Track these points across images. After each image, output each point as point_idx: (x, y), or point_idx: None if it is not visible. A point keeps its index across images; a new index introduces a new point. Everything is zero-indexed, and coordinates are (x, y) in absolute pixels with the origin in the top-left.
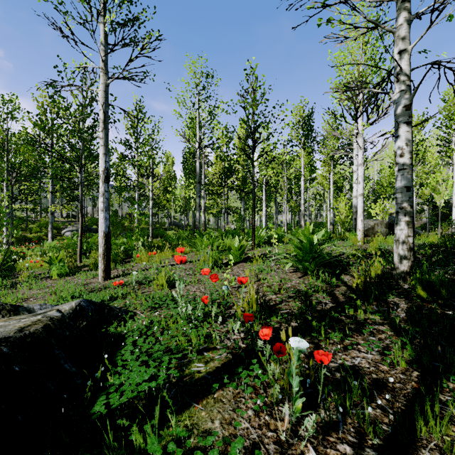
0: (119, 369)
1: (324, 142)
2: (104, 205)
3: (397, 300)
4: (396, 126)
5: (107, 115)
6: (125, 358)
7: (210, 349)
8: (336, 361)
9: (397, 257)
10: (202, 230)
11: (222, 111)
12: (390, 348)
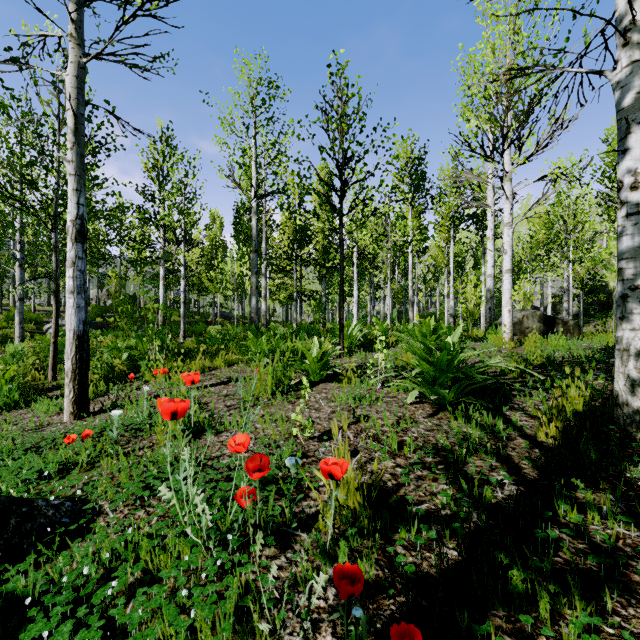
0: None
1: (441, 197)
2: (76, 283)
3: None
4: (622, 130)
5: (82, 120)
6: None
7: None
8: None
9: (623, 383)
10: (263, 325)
11: (292, 135)
12: None
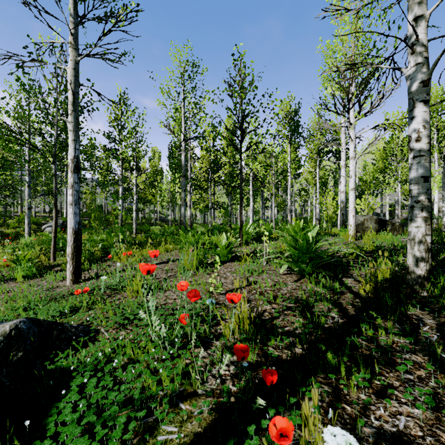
0: (44, 444)
1: (310, 138)
2: (74, 199)
3: (419, 313)
4: (410, 105)
5: (77, 96)
6: (61, 419)
7: (188, 395)
8: (371, 423)
9: (411, 259)
10: (189, 226)
11: (208, 100)
12: (441, 397)
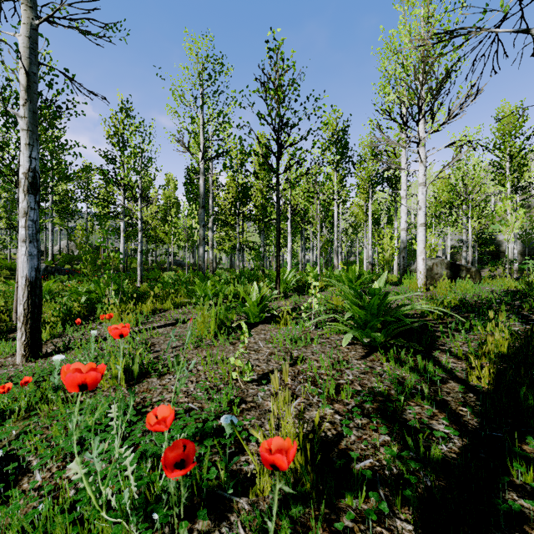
0: None
1: (361, 163)
2: (28, 232)
3: None
4: None
5: (34, 79)
6: None
7: None
8: None
9: None
10: (210, 271)
11: (234, 103)
12: None
